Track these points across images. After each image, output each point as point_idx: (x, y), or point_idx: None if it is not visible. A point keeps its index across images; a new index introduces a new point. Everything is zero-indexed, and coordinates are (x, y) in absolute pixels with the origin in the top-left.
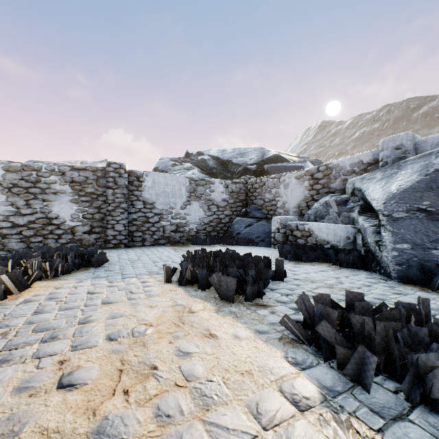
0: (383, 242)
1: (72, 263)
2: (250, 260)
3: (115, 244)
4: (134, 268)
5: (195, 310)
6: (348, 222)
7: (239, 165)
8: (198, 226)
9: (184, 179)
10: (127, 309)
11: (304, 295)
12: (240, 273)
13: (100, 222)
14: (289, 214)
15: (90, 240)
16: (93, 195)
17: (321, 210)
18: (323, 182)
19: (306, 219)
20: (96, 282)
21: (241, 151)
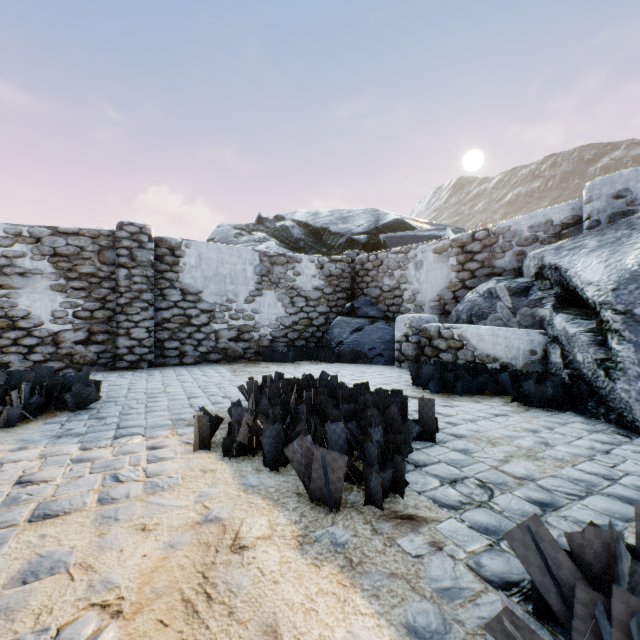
0: (617, 363)
1: (23, 405)
2: (368, 401)
3: (132, 362)
4: (148, 412)
5: (247, 540)
6: (530, 325)
7: (340, 235)
8: (274, 331)
9: (252, 253)
10: (82, 538)
11: (539, 526)
12: (351, 431)
13: (105, 325)
14: (424, 311)
15: (87, 355)
16: (93, 278)
17: (481, 304)
18: (482, 257)
19: (453, 319)
20: (54, 448)
21: (343, 214)
